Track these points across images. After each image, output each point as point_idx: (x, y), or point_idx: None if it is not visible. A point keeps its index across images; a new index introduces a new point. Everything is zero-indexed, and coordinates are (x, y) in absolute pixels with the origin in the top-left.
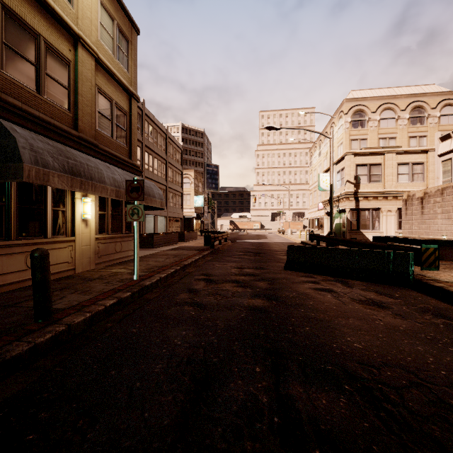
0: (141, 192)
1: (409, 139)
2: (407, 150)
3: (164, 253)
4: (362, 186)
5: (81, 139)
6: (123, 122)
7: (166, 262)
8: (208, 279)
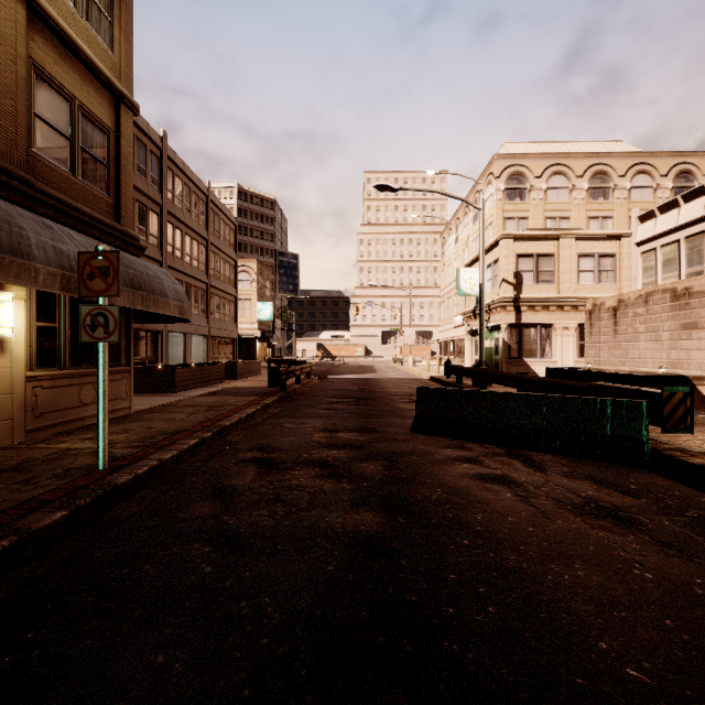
0: (112, 278)
1: (588, 221)
2: (592, 234)
3: (191, 403)
4: (526, 289)
5: None
6: (101, 147)
7: (188, 421)
8: (265, 459)
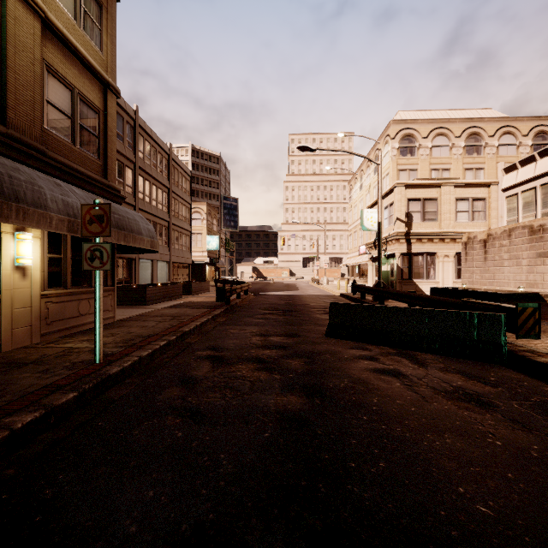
0: (106, 223)
1: (464, 172)
2: (467, 182)
3: (159, 313)
4: (415, 225)
5: (11, 139)
6: (93, 123)
7: (158, 328)
8: (216, 356)
